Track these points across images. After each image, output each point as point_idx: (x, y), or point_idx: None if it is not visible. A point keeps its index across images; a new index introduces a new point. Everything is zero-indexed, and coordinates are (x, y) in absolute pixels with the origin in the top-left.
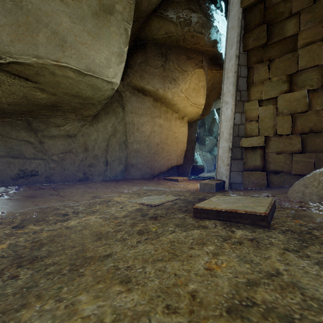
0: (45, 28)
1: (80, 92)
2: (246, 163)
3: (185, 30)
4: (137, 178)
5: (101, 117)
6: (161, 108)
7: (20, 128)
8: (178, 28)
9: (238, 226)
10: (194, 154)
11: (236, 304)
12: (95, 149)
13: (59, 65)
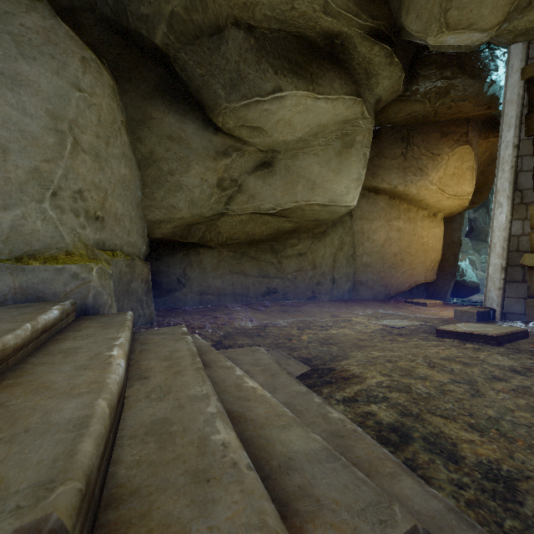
0: (302, 179)
1: (319, 217)
2: (530, 287)
3: (438, 104)
4: (367, 299)
5: (328, 231)
6: (401, 206)
7: (267, 251)
8: (427, 105)
9: (472, 343)
10: (456, 265)
11: (445, 358)
12: (322, 266)
13: (309, 204)
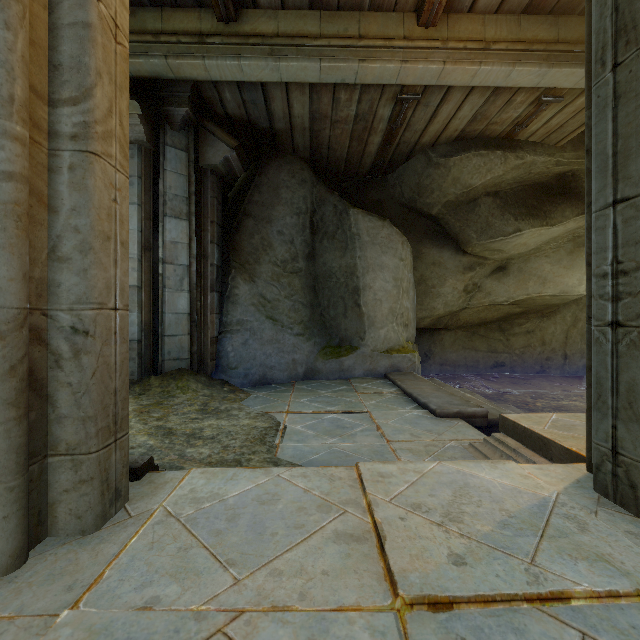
0: (533, 277)
1: (549, 303)
2: None
3: None
4: None
5: (559, 309)
6: None
7: (495, 330)
8: None
9: None
10: None
11: None
12: (552, 342)
13: (540, 295)
